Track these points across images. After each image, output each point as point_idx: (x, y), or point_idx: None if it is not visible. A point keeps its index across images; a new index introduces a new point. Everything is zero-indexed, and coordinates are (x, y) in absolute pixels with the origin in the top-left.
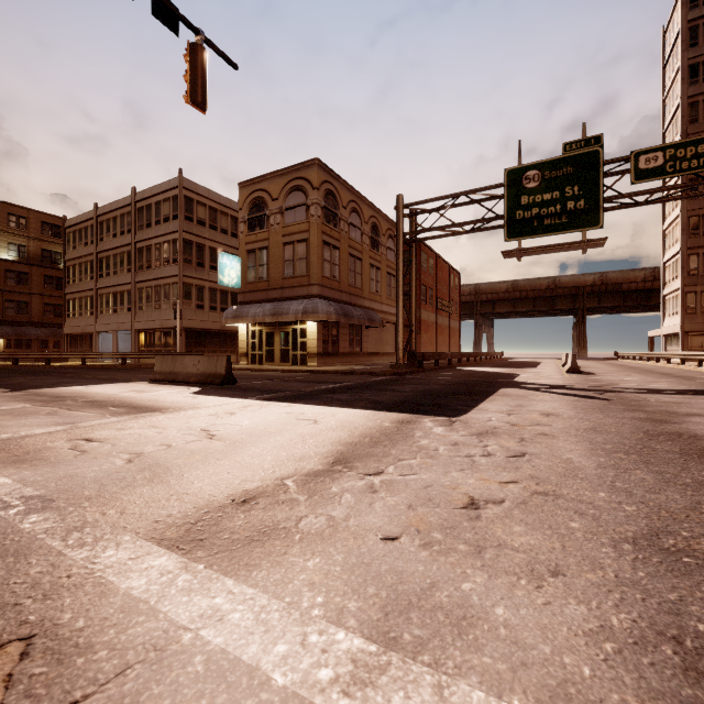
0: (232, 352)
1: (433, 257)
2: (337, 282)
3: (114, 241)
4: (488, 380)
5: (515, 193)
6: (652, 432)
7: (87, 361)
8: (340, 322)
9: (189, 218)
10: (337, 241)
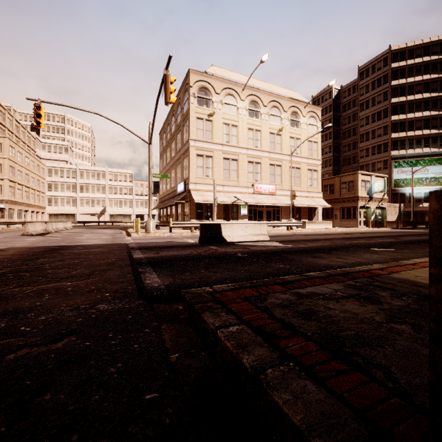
0: None
1: None
2: None
3: None
4: None
5: None
6: None
7: None
8: None
9: None
10: None
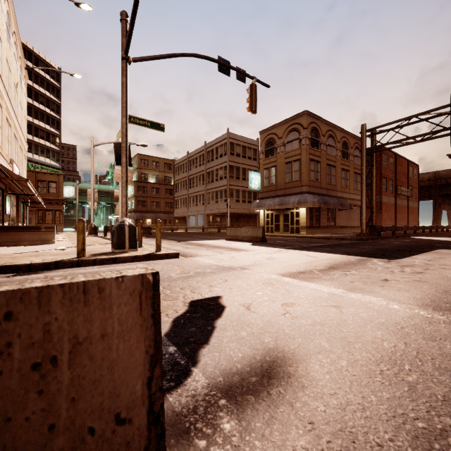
0: (253, 226)
1: (393, 156)
2: (318, 182)
3: (196, 169)
4: (432, 244)
5: None
6: None
7: (184, 230)
8: (320, 207)
9: (232, 153)
10: (318, 157)
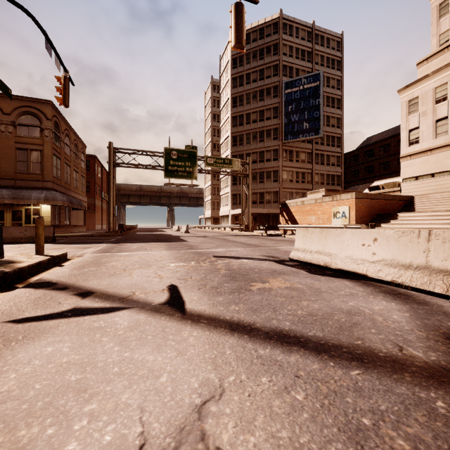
0: None
1: (100, 166)
2: (59, 180)
3: None
4: (166, 235)
5: (168, 158)
6: (226, 240)
7: None
8: (61, 206)
9: None
10: (59, 154)
